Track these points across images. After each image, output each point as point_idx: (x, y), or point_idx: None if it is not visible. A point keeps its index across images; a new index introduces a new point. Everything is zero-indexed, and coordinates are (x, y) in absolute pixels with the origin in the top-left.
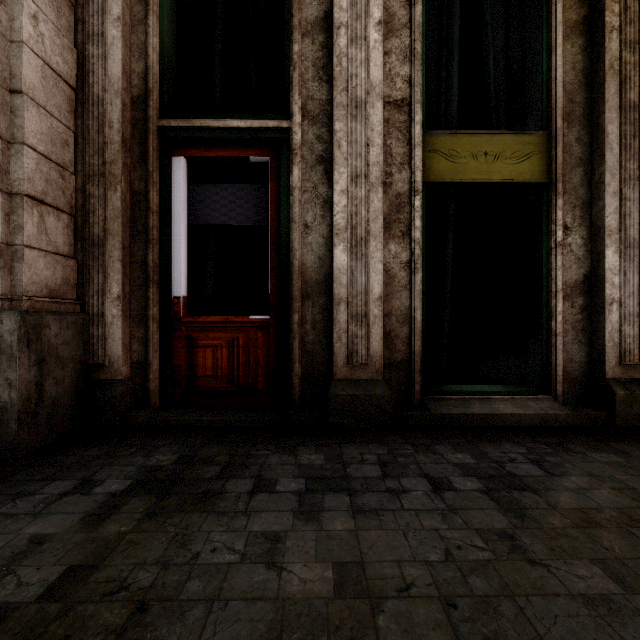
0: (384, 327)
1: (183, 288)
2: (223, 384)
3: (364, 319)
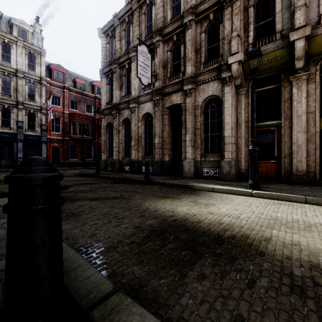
0: (307, 163)
1: None
2: (264, 174)
3: (300, 162)
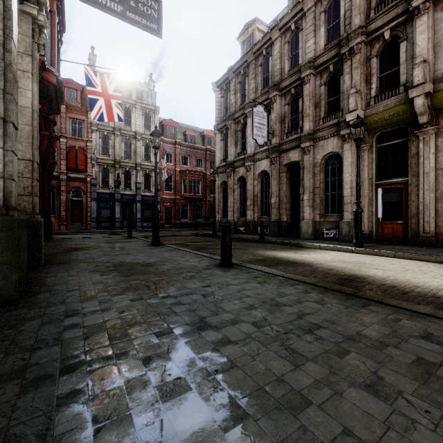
0: (437, 224)
1: (380, 216)
2: (390, 236)
3: (428, 222)
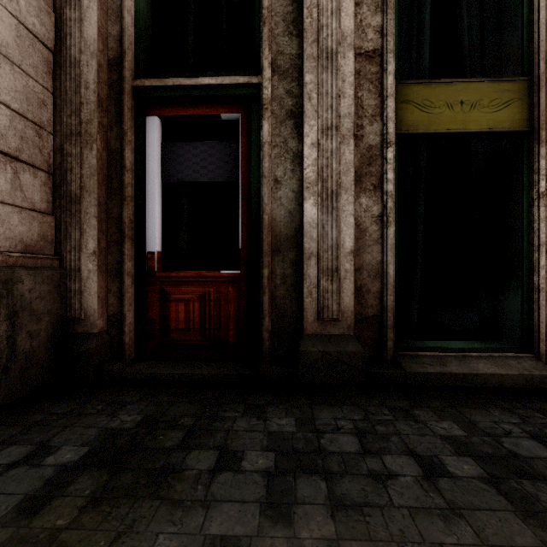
0: (355, 282)
1: (157, 243)
2: (195, 337)
3: (335, 274)
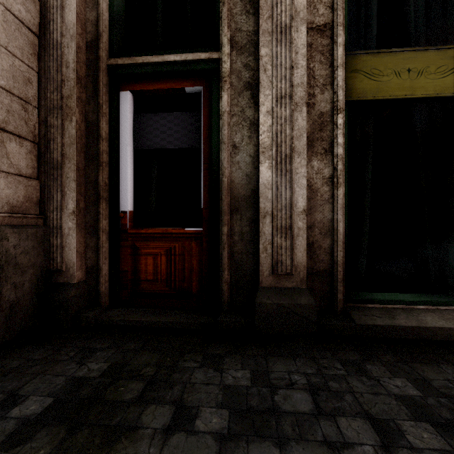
0: (307, 238)
1: (129, 204)
2: (162, 287)
3: (288, 231)
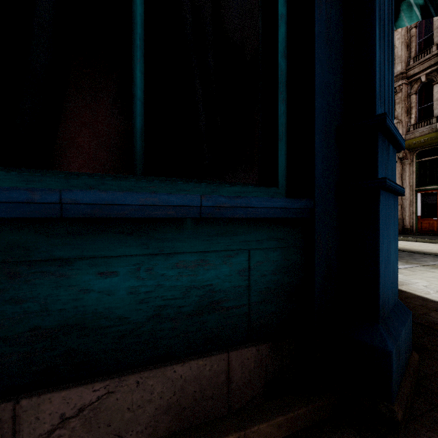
0: None
1: (419, 214)
2: (427, 230)
3: None
